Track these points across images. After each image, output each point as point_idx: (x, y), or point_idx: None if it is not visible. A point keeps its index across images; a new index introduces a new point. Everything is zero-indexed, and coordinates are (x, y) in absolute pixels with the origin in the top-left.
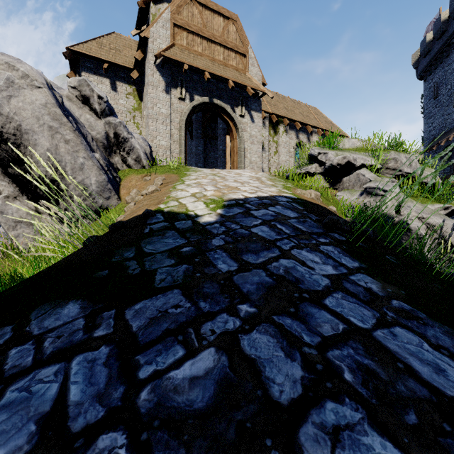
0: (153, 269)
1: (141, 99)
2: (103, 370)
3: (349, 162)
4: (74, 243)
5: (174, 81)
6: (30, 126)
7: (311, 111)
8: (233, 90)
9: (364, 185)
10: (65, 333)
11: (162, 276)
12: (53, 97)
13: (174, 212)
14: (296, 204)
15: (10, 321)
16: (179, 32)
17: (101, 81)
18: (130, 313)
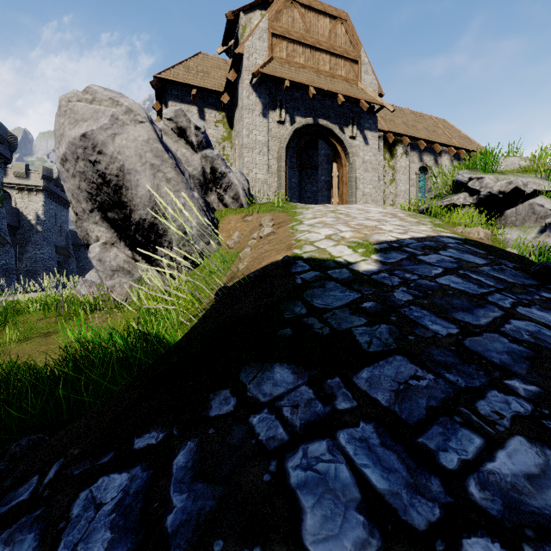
0: (345, 328)
1: (231, 127)
2: (389, 453)
3: (516, 189)
4: (197, 295)
5: (273, 102)
6: (132, 166)
7: (438, 124)
8: (342, 106)
9: (548, 219)
10: (299, 402)
11: (364, 337)
12: (154, 132)
13: (317, 259)
14: (471, 247)
15: (223, 384)
16: (277, 42)
17: (189, 110)
18: (361, 383)
